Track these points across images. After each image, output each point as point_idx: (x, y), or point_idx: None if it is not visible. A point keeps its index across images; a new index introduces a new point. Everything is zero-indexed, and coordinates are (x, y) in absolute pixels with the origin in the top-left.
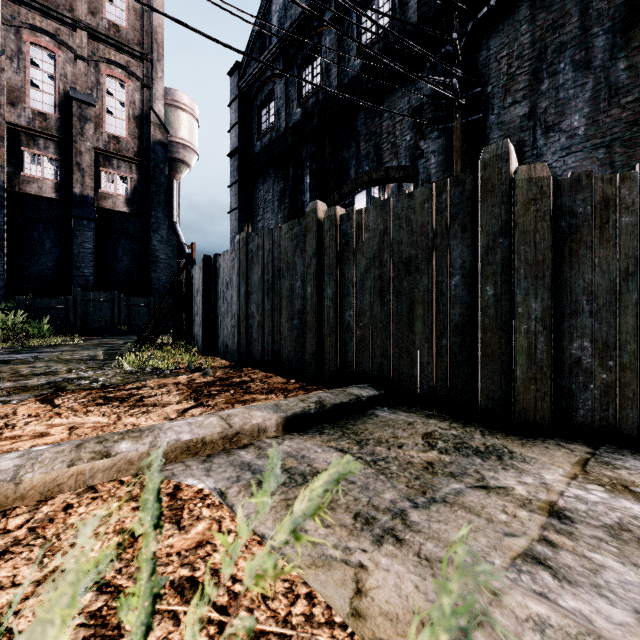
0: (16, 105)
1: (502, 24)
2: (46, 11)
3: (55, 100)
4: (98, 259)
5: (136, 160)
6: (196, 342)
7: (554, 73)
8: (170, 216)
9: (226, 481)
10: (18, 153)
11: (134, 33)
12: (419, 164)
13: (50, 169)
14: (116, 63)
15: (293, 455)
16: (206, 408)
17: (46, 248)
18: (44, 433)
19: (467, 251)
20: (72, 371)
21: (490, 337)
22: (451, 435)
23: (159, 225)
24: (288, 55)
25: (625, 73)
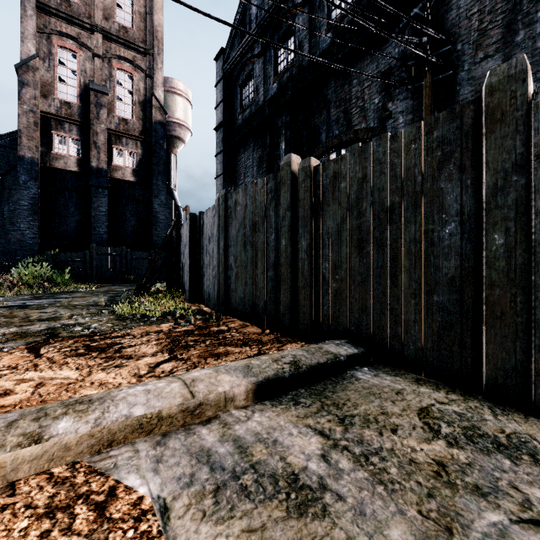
0: (47, 97)
1: None
2: (70, 19)
3: (77, 91)
4: (111, 220)
5: (141, 138)
6: (184, 290)
7: (530, 23)
8: (168, 184)
9: (175, 483)
10: (49, 135)
11: (139, 33)
12: (387, 124)
13: (73, 148)
14: (125, 58)
15: (263, 439)
16: (178, 362)
17: (70, 212)
18: (8, 391)
19: (466, 194)
20: (73, 317)
21: (499, 295)
22: (454, 413)
23: (159, 191)
24: (265, 37)
25: None
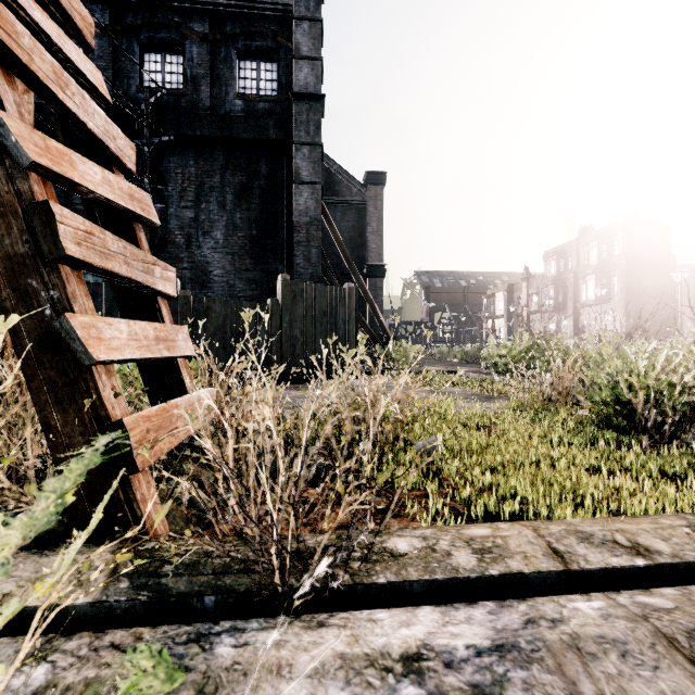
0: None
1: (179, 151)
2: None
3: None
4: None
5: None
6: None
7: (208, 201)
8: None
9: None
10: None
11: None
12: None
13: None
14: None
15: None
16: None
17: None
18: None
19: None
20: None
21: None
22: None
23: None
24: None
25: (240, 220)
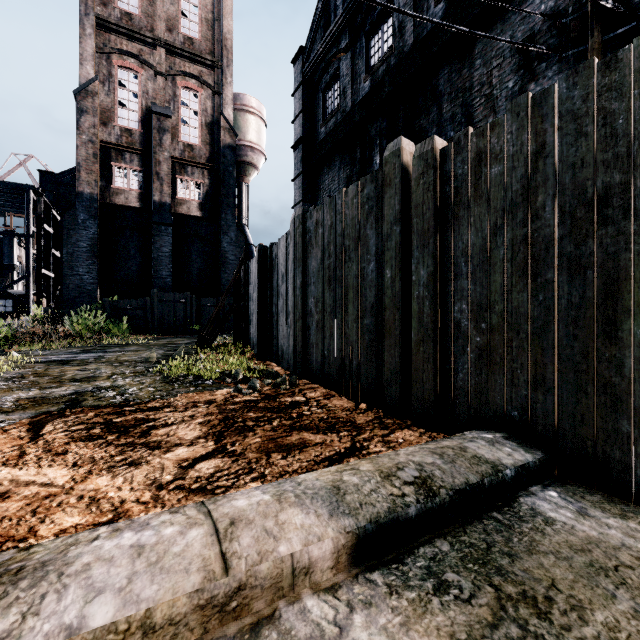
0: (107, 124)
1: None
2: (131, 35)
3: (139, 116)
4: (175, 262)
5: (208, 165)
6: (253, 344)
7: None
8: (239, 219)
9: None
10: (109, 168)
11: (206, 43)
12: None
13: (135, 180)
14: (190, 74)
15: None
16: (225, 460)
17: (131, 253)
18: None
19: None
20: (112, 377)
21: None
22: None
23: (228, 227)
24: (355, 24)
25: None
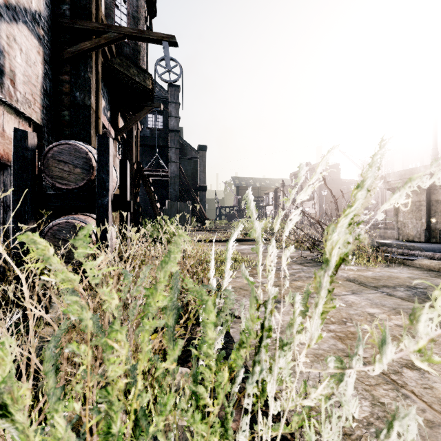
0: None
1: None
2: None
3: None
4: None
5: None
6: None
7: None
8: None
9: None
10: None
11: None
12: None
13: None
14: None
15: None
16: None
17: None
18: None
19: None
20: None
21: None
22: None
23: None
24: None
25: None
